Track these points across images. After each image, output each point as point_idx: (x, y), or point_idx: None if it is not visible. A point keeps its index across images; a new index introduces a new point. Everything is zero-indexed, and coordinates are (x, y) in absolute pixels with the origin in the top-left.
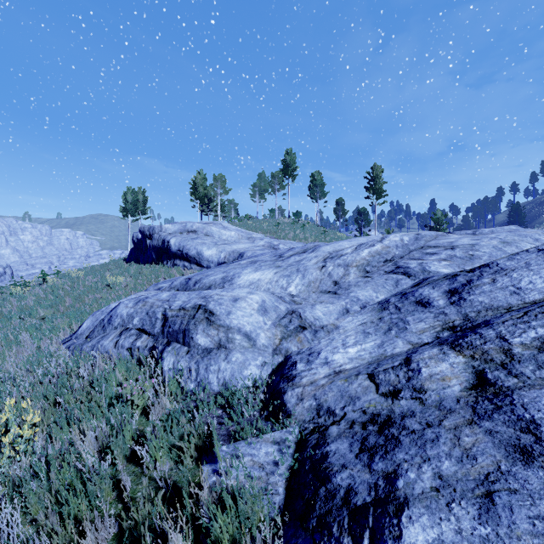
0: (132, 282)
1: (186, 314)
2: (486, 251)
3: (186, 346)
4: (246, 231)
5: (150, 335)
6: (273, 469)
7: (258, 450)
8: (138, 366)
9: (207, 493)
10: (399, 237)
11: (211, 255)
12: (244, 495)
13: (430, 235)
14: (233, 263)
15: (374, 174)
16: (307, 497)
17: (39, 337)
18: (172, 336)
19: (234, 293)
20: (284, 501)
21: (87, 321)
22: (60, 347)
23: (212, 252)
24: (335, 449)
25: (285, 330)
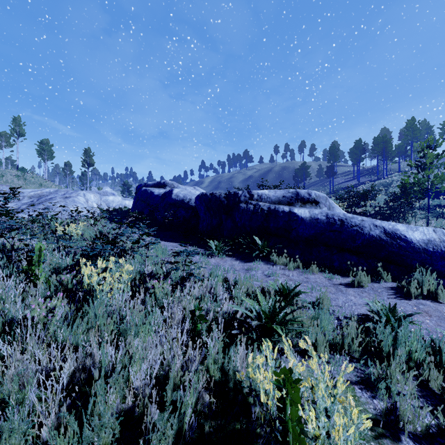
0: None
1: None
2: None
3: None
4: None
5: None
6: None
7: None
8: None
9: None
10: (49, 190)
11: None
12: None
13: (64, 190)
14: None
15: (86, 153)
16: None
17: None
18: None
19: None
20: None
21: None
22: None
23: None
24: None
25: None
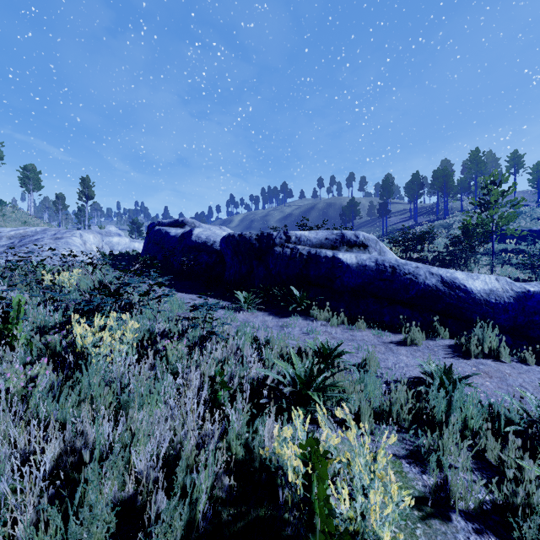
0: None
1: None
2: None
3: None
4: None
5: None
6: None
7: None
8: None
9: None
10: (35, 228)
11: None
12: None
13: (55, 229)
14: None
15: (84, 183)
16: None
17: None
18: None
19: None
20: None
21: None
22: None
23: None
24: None
25: None
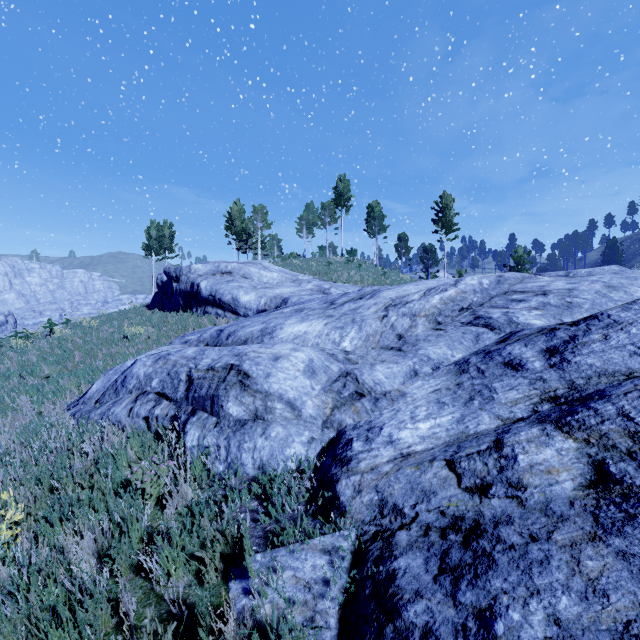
0: (154, 334)
1: (215, 376)
2: (587, 297)
3: (215, 416)
4: (290, 272)
5: (172, 401)
6: (322, 590)
7: (303, 561)
8: (156, 441)
9: (234, 628)
10: (477, 280)
11: (249, 301)
12: (282, 637)
13: (515, 277)
14: (274, 312)
15: (443, 204)
16: (368, 639)
17: (41, 400)
18: (198, 403)
19: (274, 350)
20: (337, 639)
21: (98, 382)
22: (64, 414)
23: (251, 297)
24: (405, 566)
25: (337, 397)
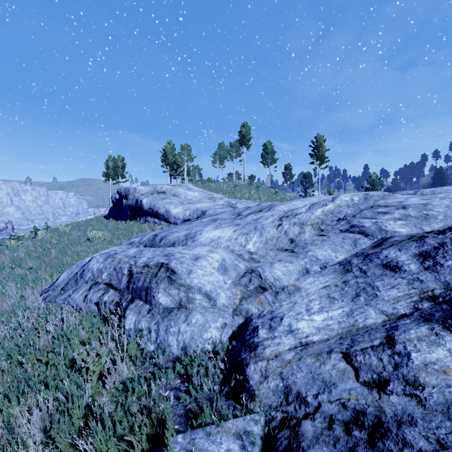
0: (109, 236)
1: (149, 272)
2: (440, 210)
3: (148, 304)
4: (208, 192)
5: (117, 290)
6: None
7: (218, 445)
8: (103, 322)
9: None
10: (349, 197)
11: (177, 213)
12: None
13: (377, 195)
14: (195, 221)
15: (317, 143)
16: None
17: (23, 286)
18: (136, 292)
19: (195, 251)
20: None
21: (64, 274)
22: (38, 298)
23: (179, 210)
24: None
25: (245, 289)
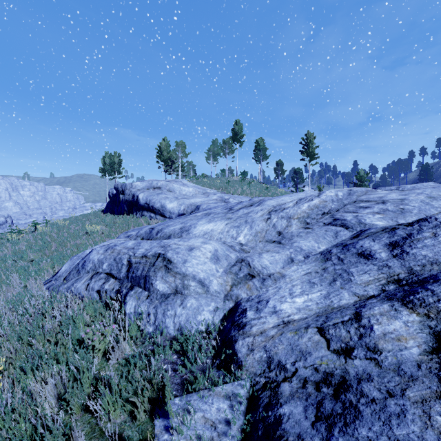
0: (106, 230)
1: (147, 262)
2: (415, 205)
3: (147, 291)
4: (201, 187)
5: (117, 279)
6: (225, 429)
7: (210, 405)
8: (105, 308)
9: None
10: (334, 193)
11: (172, 207)
12: None
13: (361, 190)
14: (190, 215)
15: (308, 140)
16: None
17: (26, 277)
18: (135, 281)
19: (189, 243)
20: None
21: (66, 265)
22: (42, 287)
23: (174, 205)
24: (288, 412)
25: (235, 277)
